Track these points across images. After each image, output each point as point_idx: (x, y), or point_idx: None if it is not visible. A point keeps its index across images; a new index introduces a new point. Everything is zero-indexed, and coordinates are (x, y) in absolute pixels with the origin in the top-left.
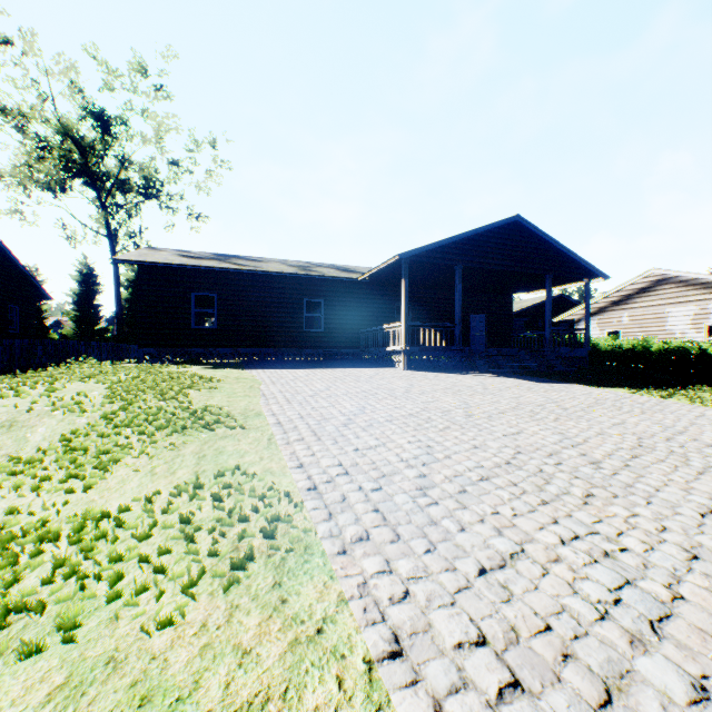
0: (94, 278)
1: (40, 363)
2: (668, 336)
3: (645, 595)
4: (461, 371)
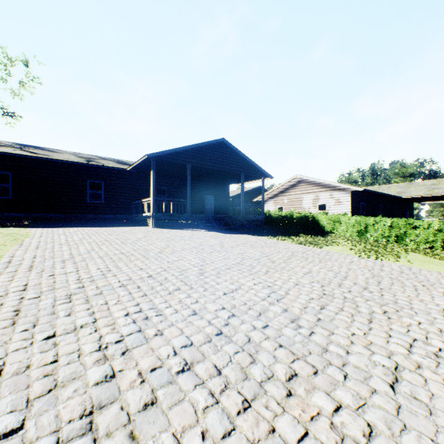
0: None
1: None
2: (303, 210)
3: (141, 336)
4: (189, 228)
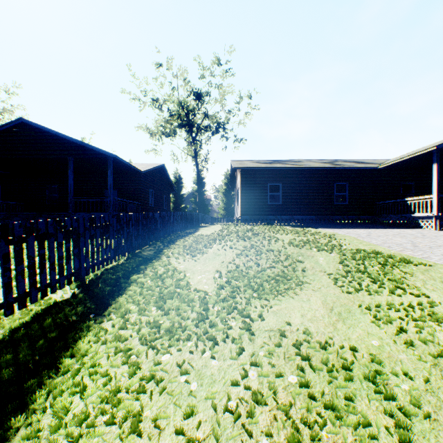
0: (180, 180)
1: (191, 224)
2: None
3: None
4: None
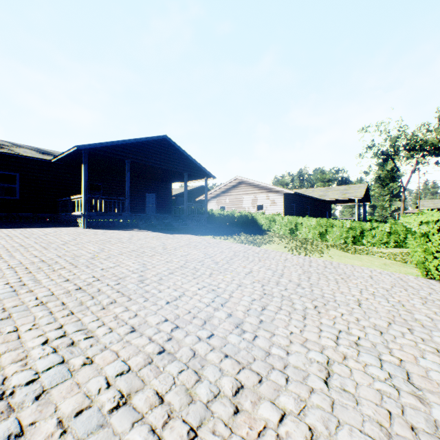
0: None
1: None
2: (243, 209)
3: (63, 369)
4: (128, 228)
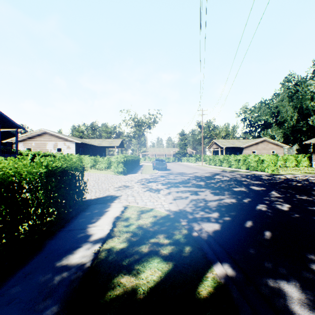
0: None
1: None
2: (47, 151)
3: None
4: None
